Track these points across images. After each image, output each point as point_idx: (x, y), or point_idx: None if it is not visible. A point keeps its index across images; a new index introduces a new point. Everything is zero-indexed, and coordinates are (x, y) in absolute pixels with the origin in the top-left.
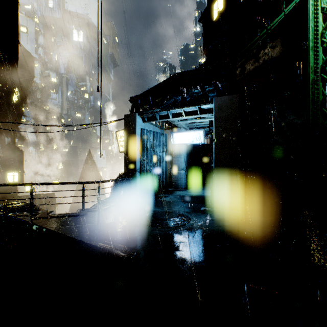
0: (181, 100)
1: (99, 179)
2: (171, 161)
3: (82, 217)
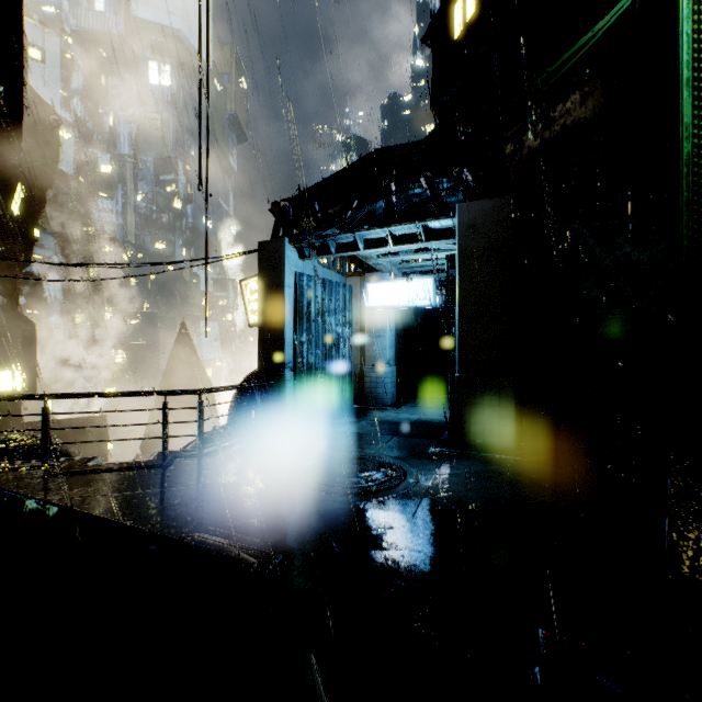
0: (384, 211)
1: (204, 384)
2: (363, 345)
3: (160, 471)
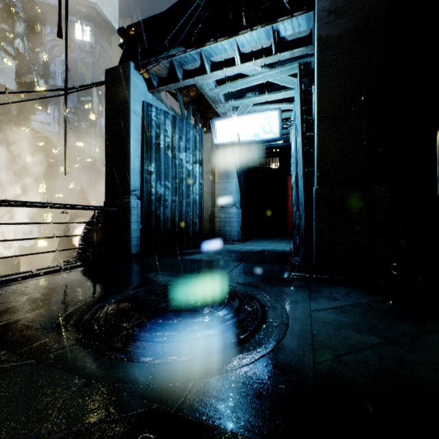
0: (231, 18)
1: None
2: (214, 190)
3: None
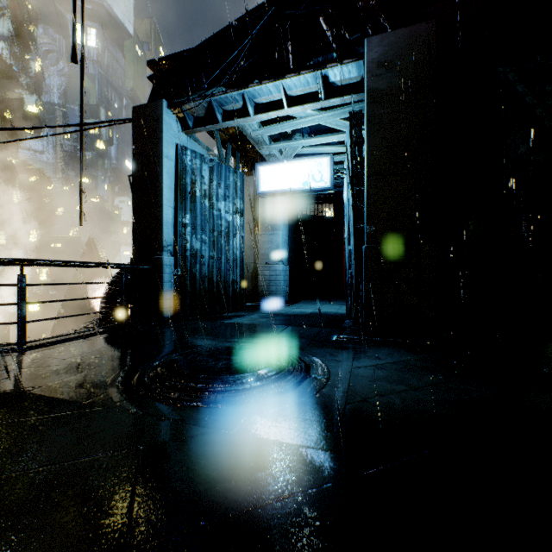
0: (277, 60)
1: None
2: (257, 243)
3: None
